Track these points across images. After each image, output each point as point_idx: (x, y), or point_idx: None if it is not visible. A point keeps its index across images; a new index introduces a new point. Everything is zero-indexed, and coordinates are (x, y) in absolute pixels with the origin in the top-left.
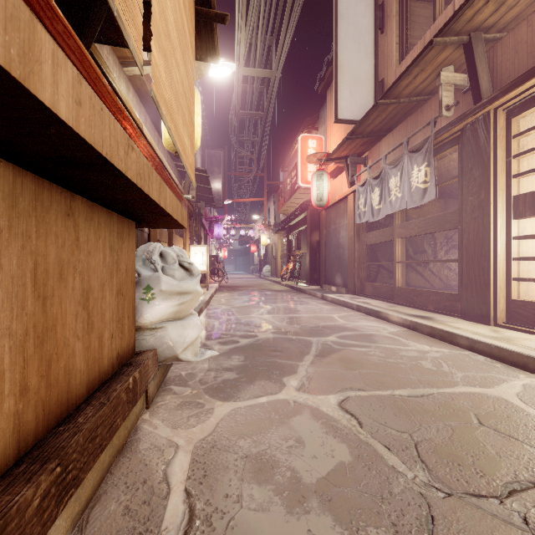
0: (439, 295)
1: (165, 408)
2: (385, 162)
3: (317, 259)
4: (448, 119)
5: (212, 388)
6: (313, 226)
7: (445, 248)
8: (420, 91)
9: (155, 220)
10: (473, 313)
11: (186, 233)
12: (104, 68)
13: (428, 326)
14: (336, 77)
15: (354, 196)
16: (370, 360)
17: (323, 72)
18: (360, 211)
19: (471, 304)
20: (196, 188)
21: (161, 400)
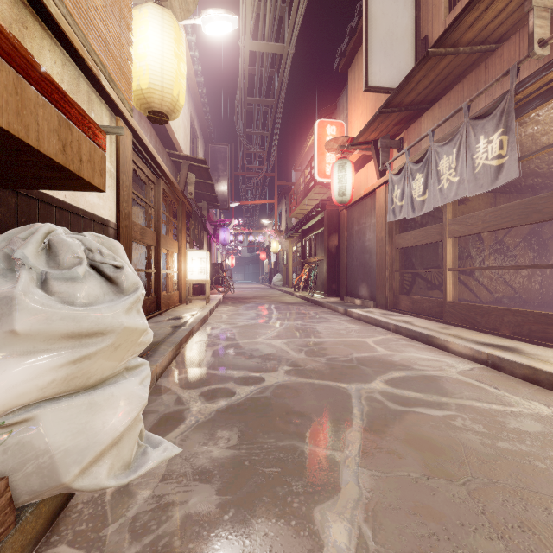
0: (520, 315)
1: None
2: (432, 139)
3: (335, 267)
4: (532, 69)
5: None
6: (331, 229)
7: (494, 253)
8: (488, 35)
9: None
10: None
11: (182, 235)
12: None
13: (524, 365)
14: (367, 32)
15: (385, 189)
16: (468, 445)
17: (344, 44)
18: (395, 206)
19: None
20: (196, 184)
21: None
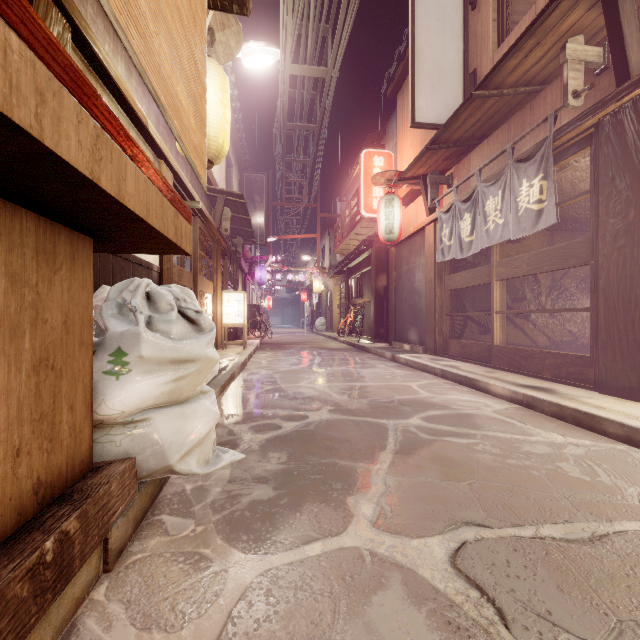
0: (559, 357)
1: (139, 570)
2: (480, 178)
3: (384, 309)
4: (572, 115)
5: (231, 520)
6: (379, 268)
7: (551, 295)
8: (531, 78)
9: (123, 232)
10: (616, 385)
11: (217, 276)
12: (75, 17)
13: (553, 403)
14: (413, 66)
15: (434, 227)
16: (481, 462)
17: (392, 69)
18: (444, 246)
19: (613, 372)
20: (231, 219)
21: (138, 550)
